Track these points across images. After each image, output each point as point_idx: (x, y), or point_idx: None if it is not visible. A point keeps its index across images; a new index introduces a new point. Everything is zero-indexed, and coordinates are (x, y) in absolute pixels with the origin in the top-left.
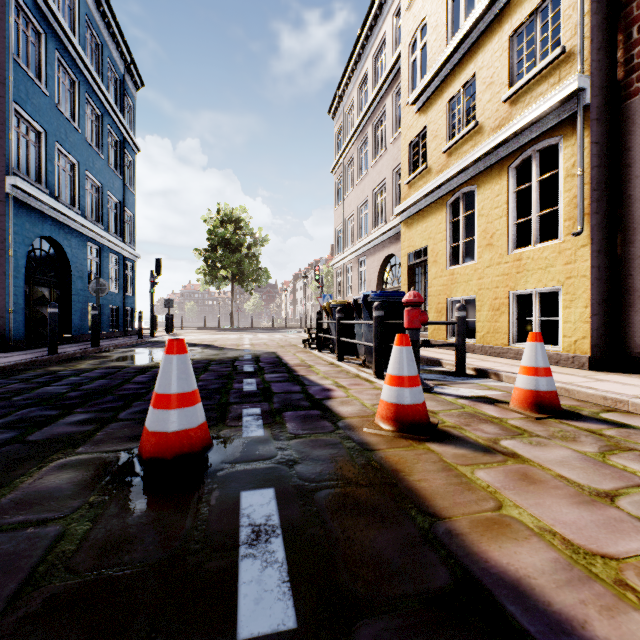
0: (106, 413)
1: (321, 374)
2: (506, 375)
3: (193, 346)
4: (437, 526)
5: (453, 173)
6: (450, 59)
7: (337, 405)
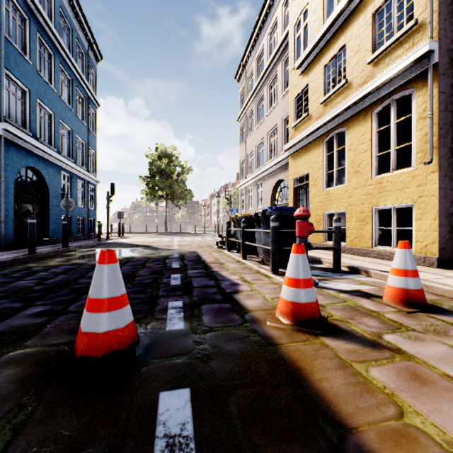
0: (59, 305)
1: (230, 270)
2: (374, 272)
3: (136, 247)
4: (346, 439)
5: (329, 118)
6: (326, 34)
7: (244, 298)
